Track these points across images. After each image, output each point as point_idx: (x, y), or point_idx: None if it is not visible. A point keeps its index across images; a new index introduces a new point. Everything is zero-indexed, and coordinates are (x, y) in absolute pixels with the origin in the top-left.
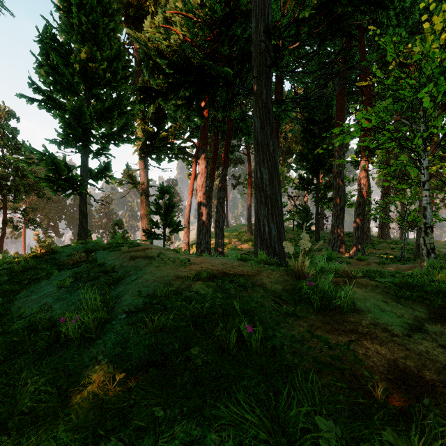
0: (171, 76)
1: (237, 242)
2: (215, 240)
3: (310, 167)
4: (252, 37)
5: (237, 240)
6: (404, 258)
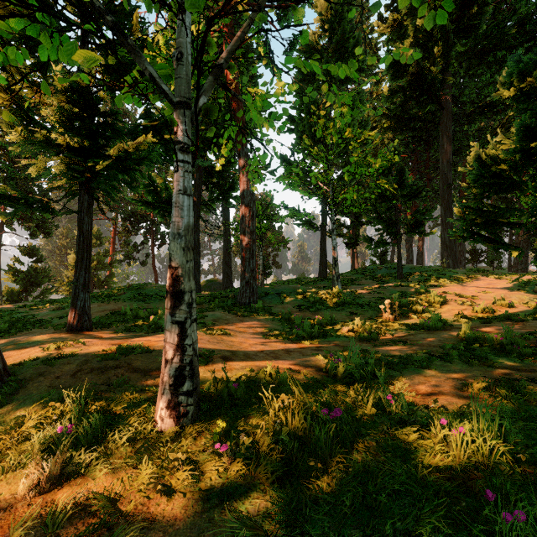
0: None
1: None
2: None
3: None
4: (440, 167)
5: None
6: None
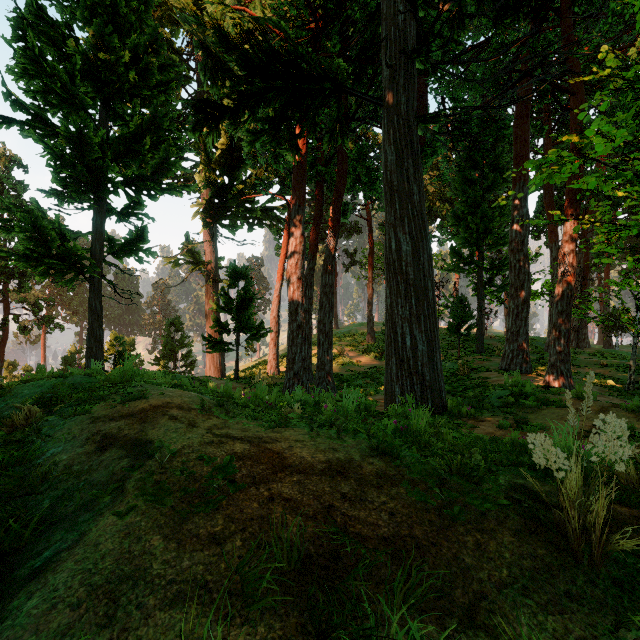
0: (244, 81)
1: (351, 353)
2: (318, 352)
3: (469, 235)
4: (381, 8)
5: (352, 349)
6: (634, 385)
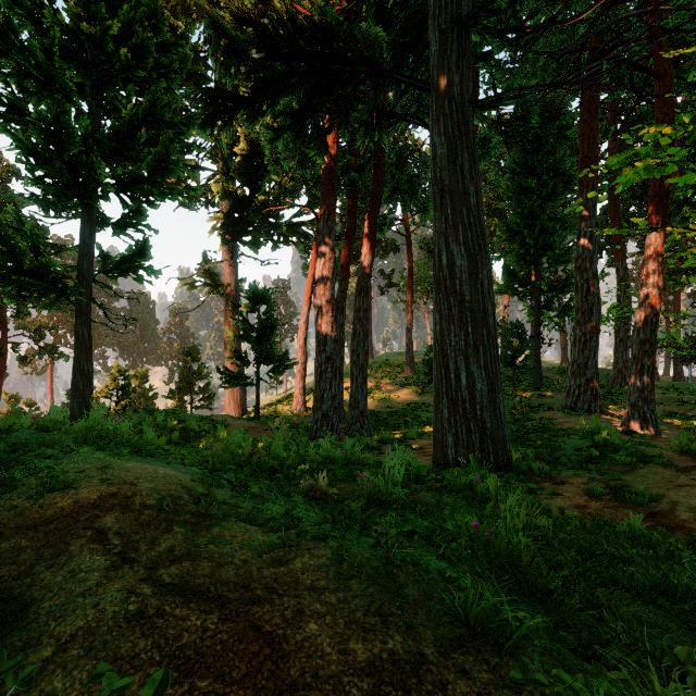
0: (262, 64)
1: (388, 386)
2: (351, 387)
3: (525, 252)
4: None
5: (390, 382)
6: None
